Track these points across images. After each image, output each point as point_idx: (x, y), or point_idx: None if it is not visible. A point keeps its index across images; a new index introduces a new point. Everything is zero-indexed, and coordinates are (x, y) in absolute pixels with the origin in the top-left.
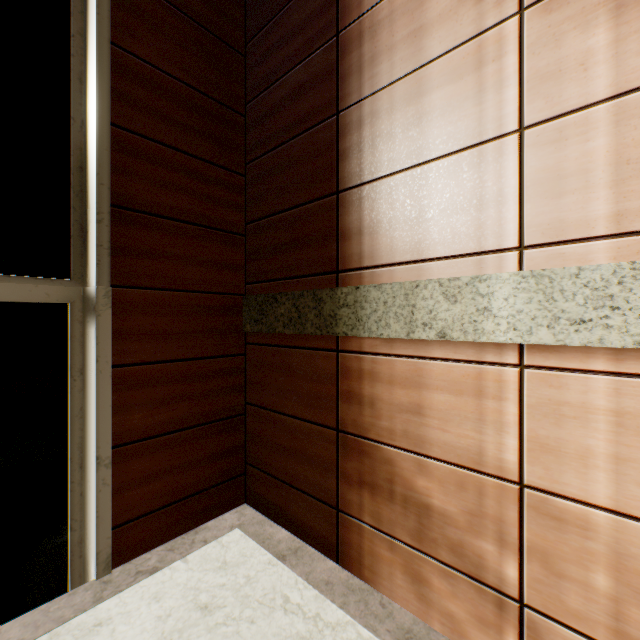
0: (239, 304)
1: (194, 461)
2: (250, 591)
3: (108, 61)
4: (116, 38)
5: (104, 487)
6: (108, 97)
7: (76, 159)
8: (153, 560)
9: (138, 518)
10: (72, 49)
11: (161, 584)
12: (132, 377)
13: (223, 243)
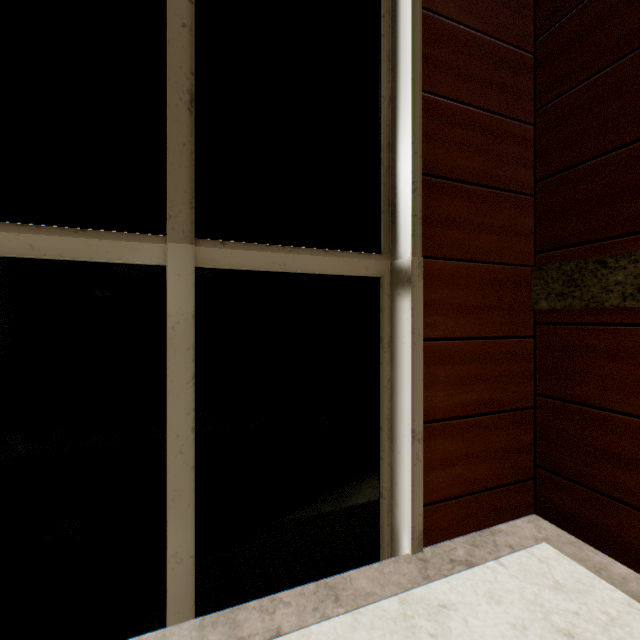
0: (527, 277)
1: (486, 452)
2: (626, 637)
3: (419, 26)
4: (423, 2)
5: (416, 462)
6: (419, 63)
7: (384, 136)
8: (460, 551)
9: (440, 501)
10: (382, 30)
11: (488, 583)
12: (436, 352)
13: (512, 206)
